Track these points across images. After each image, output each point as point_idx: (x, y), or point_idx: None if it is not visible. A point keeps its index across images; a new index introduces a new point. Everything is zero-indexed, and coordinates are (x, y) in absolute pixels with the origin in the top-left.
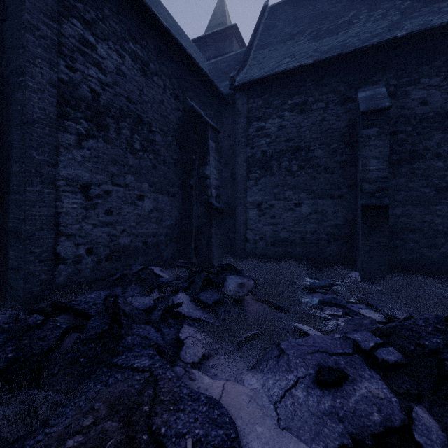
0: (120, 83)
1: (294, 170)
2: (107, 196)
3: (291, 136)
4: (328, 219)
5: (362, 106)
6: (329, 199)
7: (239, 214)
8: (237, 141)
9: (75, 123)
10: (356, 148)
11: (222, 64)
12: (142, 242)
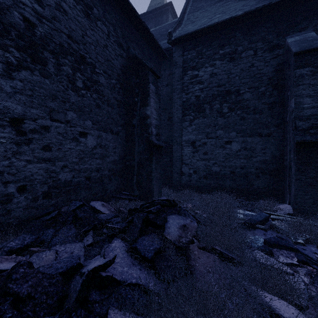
0: (60, 19)
1: (224, 112)
2: (44, 131)
3: (222, 81)
4: (257, 155)
5: (295, 48)
6: (257, 137)
7: (176, 151)
8: (174, 88)
9: (2, 50)
10: (284, 90)
11: (161, 30)
12: (85, 177)
